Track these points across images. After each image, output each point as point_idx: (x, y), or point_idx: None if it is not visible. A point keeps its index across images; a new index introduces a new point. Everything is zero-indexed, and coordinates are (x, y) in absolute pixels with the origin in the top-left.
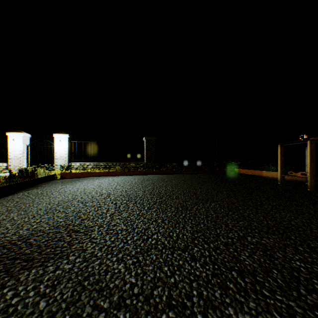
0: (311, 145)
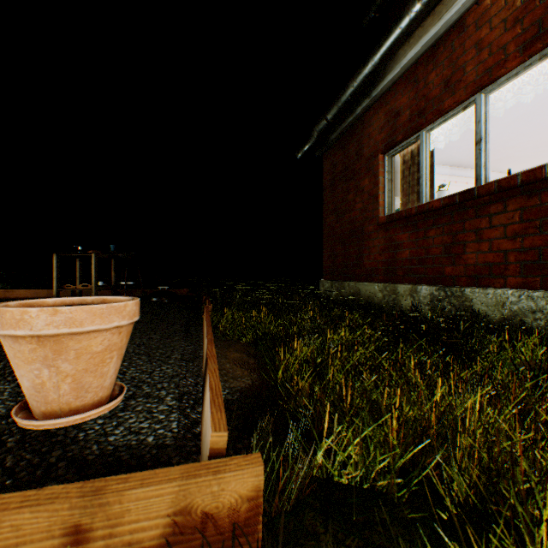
0: (97, 258)
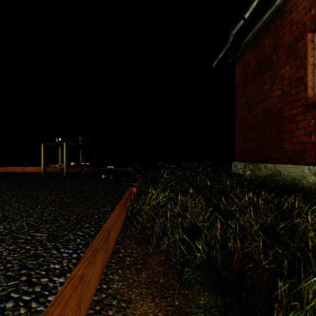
0: (67, 145)
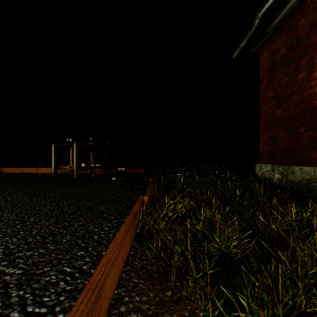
0: (77, 146)
